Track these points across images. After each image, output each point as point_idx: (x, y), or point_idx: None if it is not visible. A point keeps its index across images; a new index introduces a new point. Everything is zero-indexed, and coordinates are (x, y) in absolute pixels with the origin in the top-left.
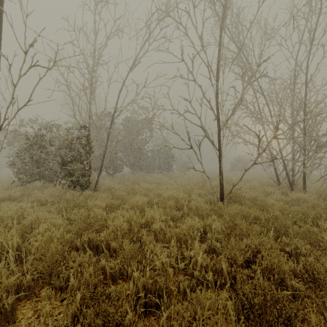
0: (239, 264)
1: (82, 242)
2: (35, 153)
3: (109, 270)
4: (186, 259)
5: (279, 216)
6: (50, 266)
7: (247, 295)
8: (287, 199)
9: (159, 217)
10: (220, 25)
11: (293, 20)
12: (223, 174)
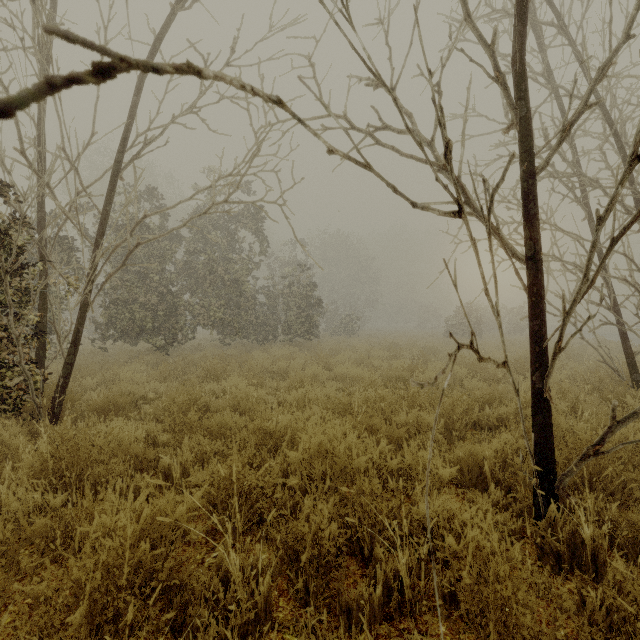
0: None
1: None
2: None
3: None
4: None
5: None
6: None
7: None
8: None
9: None
10: None
11: None
12: (437, 346)
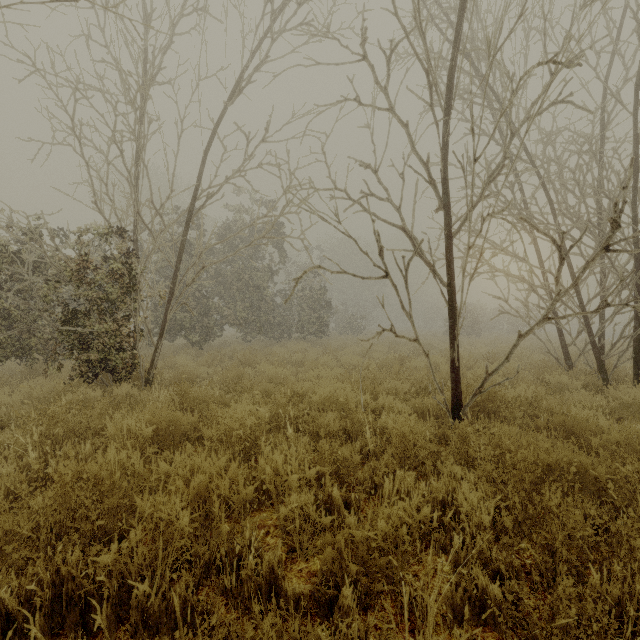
0: None
1: (25, 592)
2: (2, 294)
3: None
4: None
5: None
6: None
7: None
8: (610, 405)
9: (298, 474)
10: None
11: None
12: (434, 343)
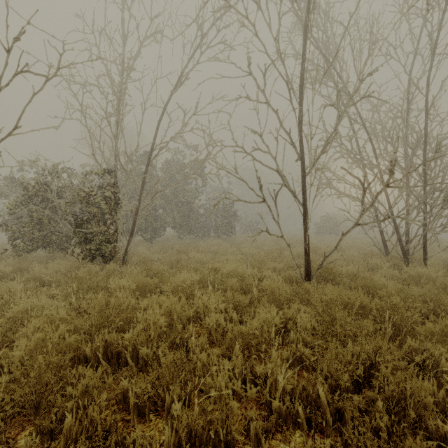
0: (344, 387)
1: (93, 348)
2: (37, 209)
3: (133, 398)
4: (259, 377)
5: (400, 305)
6: (37, 392)
7: None
8: (402, 276)
9: (215, 306)
10: (306, 22)
11: None
12: None
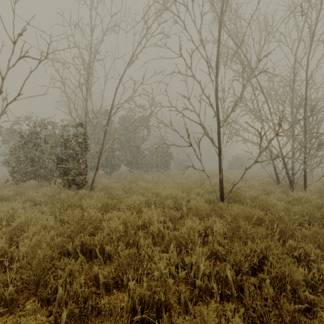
0: (245, 271)
1: (74, 246)
2: (30, 151)
3: (102, 278)
4: (187, 265)
5: (284, 217)
6: (37, 274)
7: (257, 310)
8: (288, 198)
9: (157, 218)
10: (220, 19)
11: (302, 7)
12: None
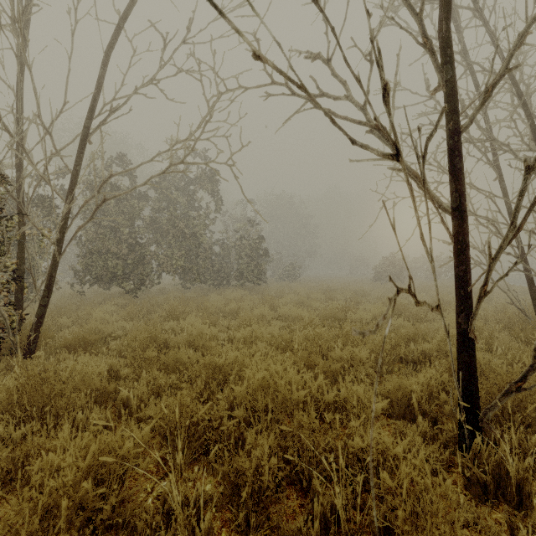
0: None
1: None
2: None
3: None
4: None
5: None
6: None
7: None
8: None
9: None
10: None
11: None
12: (366, 290)
